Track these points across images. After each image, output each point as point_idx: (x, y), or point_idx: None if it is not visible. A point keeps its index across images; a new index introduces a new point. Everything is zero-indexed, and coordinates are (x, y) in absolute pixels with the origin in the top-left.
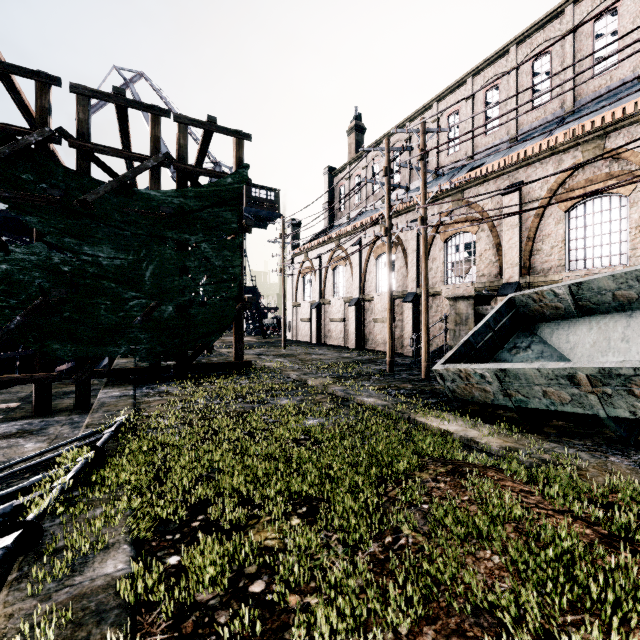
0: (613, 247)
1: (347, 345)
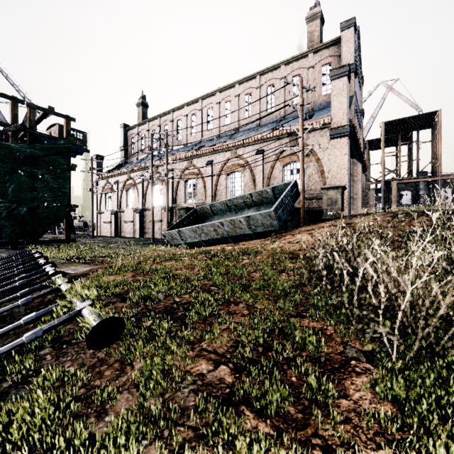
0: (240, 192)
1: (135, 236)
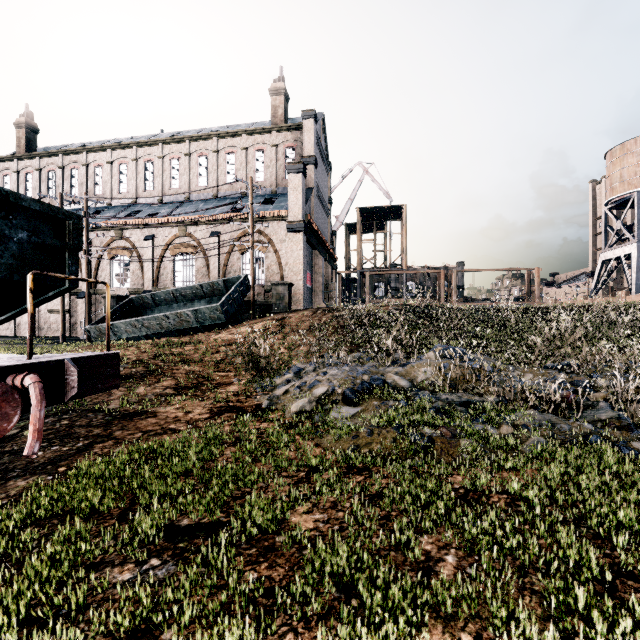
0: (191, 278)
1: (18, 335)
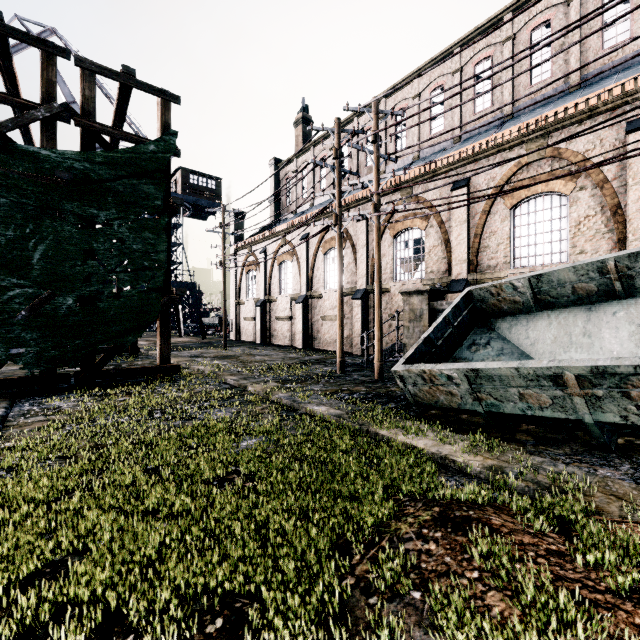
0: (554, 245)
1: (294, 345)
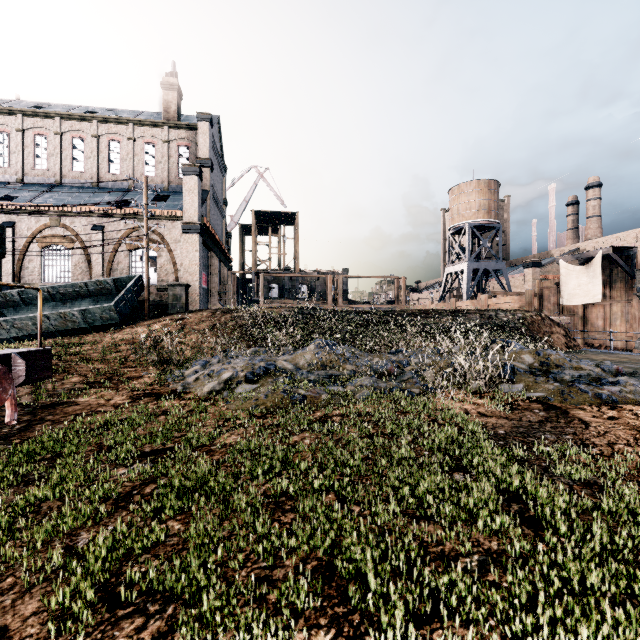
0: (66, 273)
1: None
